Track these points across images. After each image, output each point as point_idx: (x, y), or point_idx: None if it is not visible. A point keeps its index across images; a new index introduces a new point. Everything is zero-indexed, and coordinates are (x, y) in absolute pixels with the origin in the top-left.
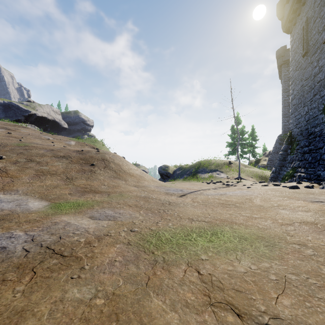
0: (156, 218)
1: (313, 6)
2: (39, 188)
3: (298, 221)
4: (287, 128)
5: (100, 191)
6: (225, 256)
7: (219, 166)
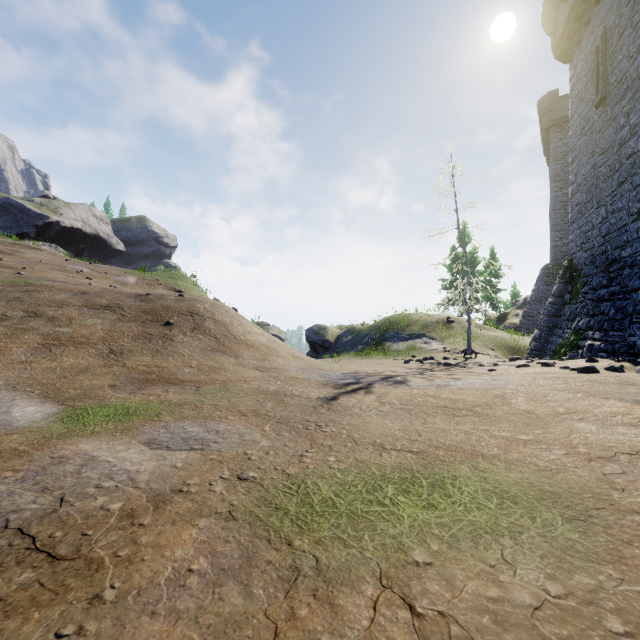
0: (300, 443)
1: (617, 5)
2: (47, 373)
3: (624, 451)
4: (559, 252)
5: (180, 379)
6: (474, 553)
7: (427, 328)
